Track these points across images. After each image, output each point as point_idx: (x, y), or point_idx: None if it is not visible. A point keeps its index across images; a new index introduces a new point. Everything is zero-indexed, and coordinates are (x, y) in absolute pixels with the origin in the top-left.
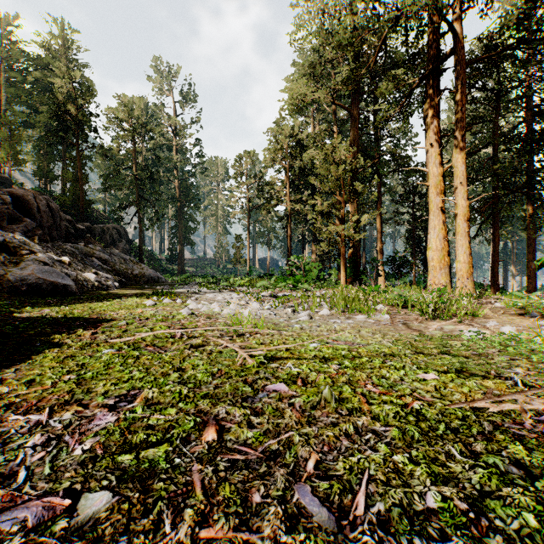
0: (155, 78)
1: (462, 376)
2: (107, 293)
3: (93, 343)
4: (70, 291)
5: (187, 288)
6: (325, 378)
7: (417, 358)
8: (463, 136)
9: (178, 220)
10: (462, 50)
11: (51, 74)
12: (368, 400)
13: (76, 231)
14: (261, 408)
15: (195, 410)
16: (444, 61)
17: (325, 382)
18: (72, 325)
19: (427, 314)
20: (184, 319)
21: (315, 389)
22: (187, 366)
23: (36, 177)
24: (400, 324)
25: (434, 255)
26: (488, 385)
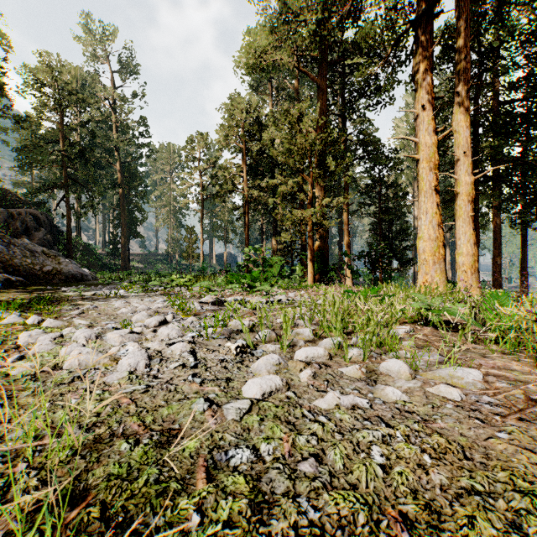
0: (91, 42)
1: None
2: None
3: None
4: None
5: (105, 290)
6: None
7: None
8: (468, 92)
9: (122, 209)
10: None
11: None
12: None
13: None
14: None
15: None
16: None
17: None
18: None
19: None
20: None
21: None
22: None
23: None
24: (536, 409)
25: (426, 246)
26: None
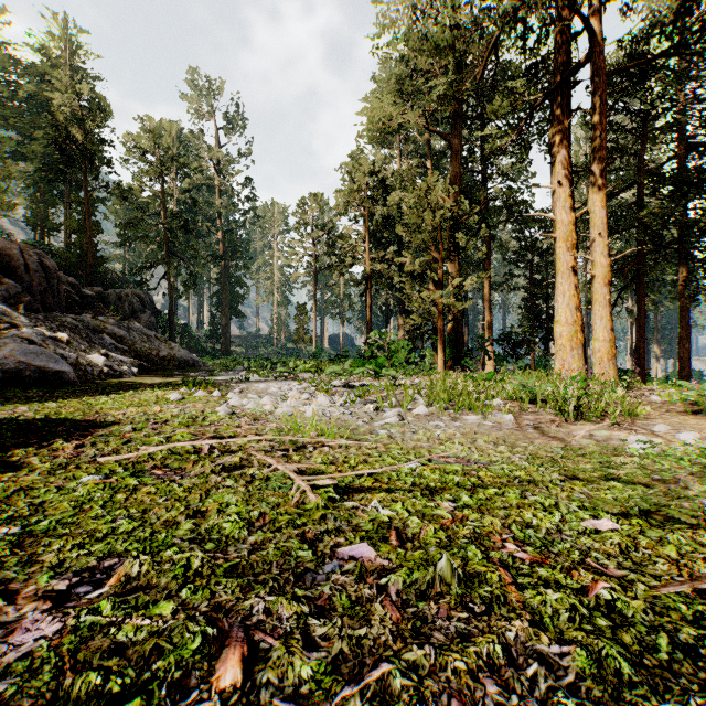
0: (190, 96)
1: (654, 523)
2: (119, 383)
3: (71, 464)
4: (67, 380)
5: (231, 375)
6: (436, 531)
7: (573, 488)
8: (603, 171)
9: (222, 285)
10: (602, 56)
11: (50, 88)
12: (515, 578)
13: (81, 298)
14: (328, 598)
15: (208, 606)
16: (576, 71)
17: (436, 538)
18: (52, 432)
19: (567, 414)
20: (219, 421)
21: (422, 555)
22: (210, 507)
23: (30, 225)
24: (531, 428)
25: (563, 331)
26: (704, 541)
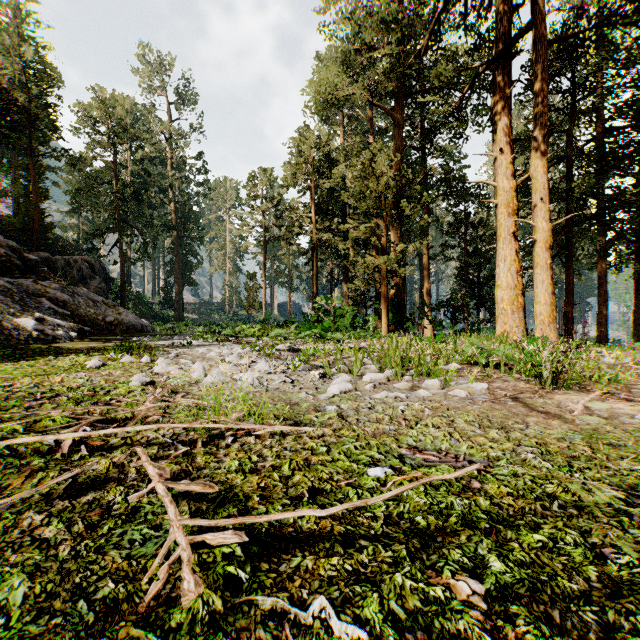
0: (143, 71)
1: None
2: (47, 348)
3: None
4: None
5: (175, 339)
6: None
7: None
8: (545, 137)
9: (175, 254)
10: (544, 23)
11: None
12: None
13: (24, 263)
14: None
15: None
16: (518, 39)
17: None
18: None
19: (543, 381)
20: (125, 395)
21: None
22: None
23: None
24: (509, 399)
25: (505, 295)
26: None
